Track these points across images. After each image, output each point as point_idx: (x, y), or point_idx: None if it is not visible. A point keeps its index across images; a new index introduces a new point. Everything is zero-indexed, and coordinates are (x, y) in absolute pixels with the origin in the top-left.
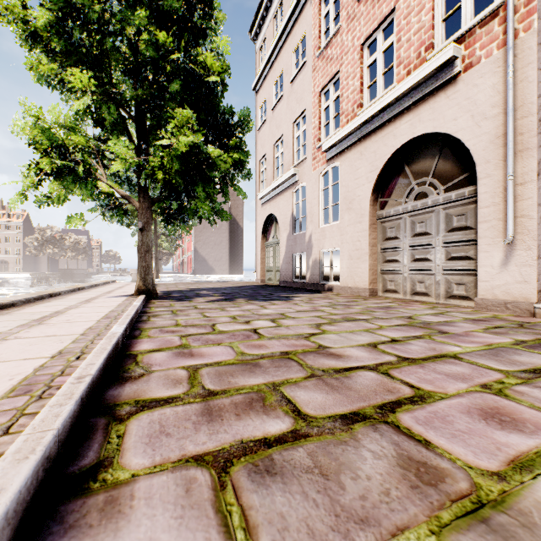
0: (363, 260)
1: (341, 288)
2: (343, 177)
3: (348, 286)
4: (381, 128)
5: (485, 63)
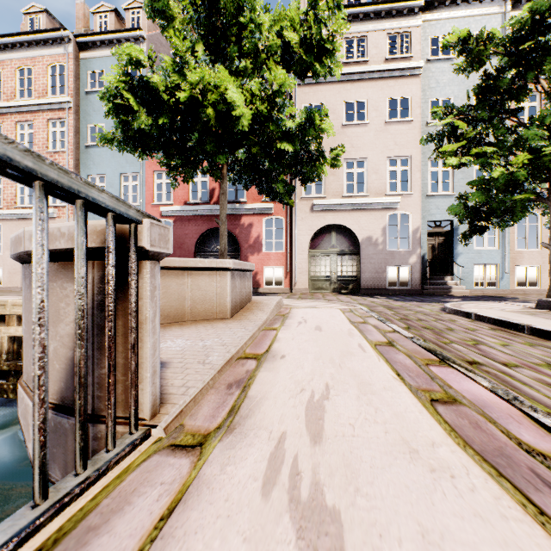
0: (18, 274)
1: (3, 288)
2: (5, 232)
3: (9, 287)
4: (28, 219)
5: (63, 219)
